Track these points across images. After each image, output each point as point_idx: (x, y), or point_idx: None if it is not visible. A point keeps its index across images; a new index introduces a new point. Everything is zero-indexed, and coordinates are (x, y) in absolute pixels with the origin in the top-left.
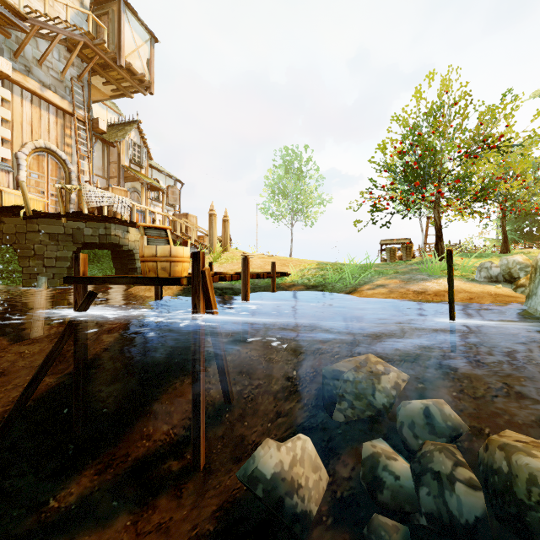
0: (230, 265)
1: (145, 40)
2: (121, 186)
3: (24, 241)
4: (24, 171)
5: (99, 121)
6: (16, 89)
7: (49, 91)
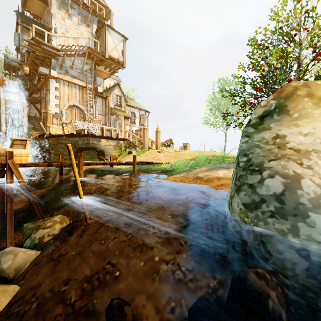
0: (144, 157)
1: (120, 41)
2: (109, 118)
3: (57, 148)
4: (64, 117)
5: (98, 87)
6: (61, 82)
7: (75, 79)
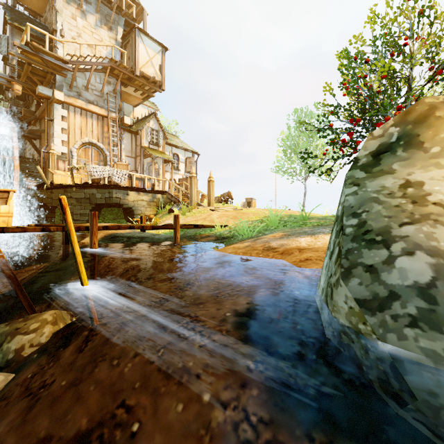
0: (191, 218)
1: (157, 52)
2: (141, 161)
3: None
4: (75, 159)
5: (125, 118)
6: (71, 108)
7: (91, 105)
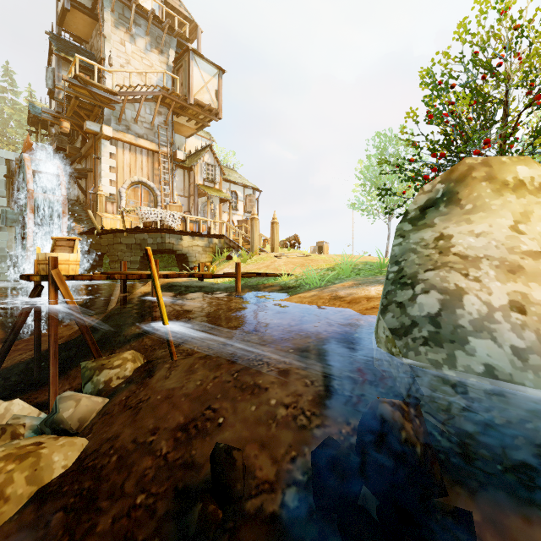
0: (253, 265)
1: (213, 75)
2: (195, 201)
3: (113, 250)
4: (124, 201)
5: (177, 152)
6: (120, 144)
7: (141, 139)
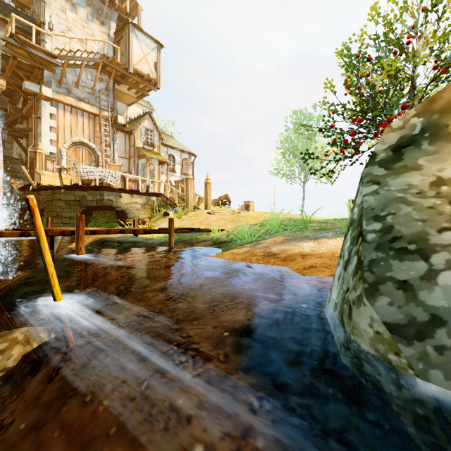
0: (187, 221)
1: (152, 48)
2: (135, 162)
3: (51, 206)
4: (65, 160)
5: (118, 117)
6: (60, 106)
7: (82, 103)
